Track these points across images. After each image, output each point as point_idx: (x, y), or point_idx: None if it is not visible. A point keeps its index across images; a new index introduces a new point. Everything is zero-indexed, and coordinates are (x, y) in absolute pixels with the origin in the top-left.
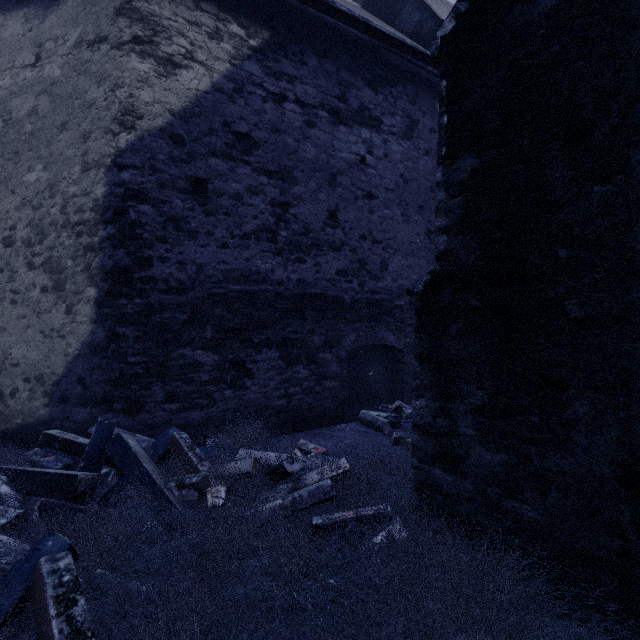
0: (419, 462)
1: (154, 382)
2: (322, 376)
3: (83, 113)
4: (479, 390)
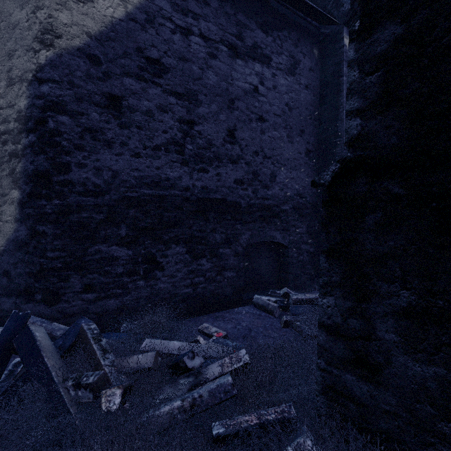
0: (327, 364)
1: (72, 275)
2: (222, 268)
3: (8, 33)
4: (404, 290)
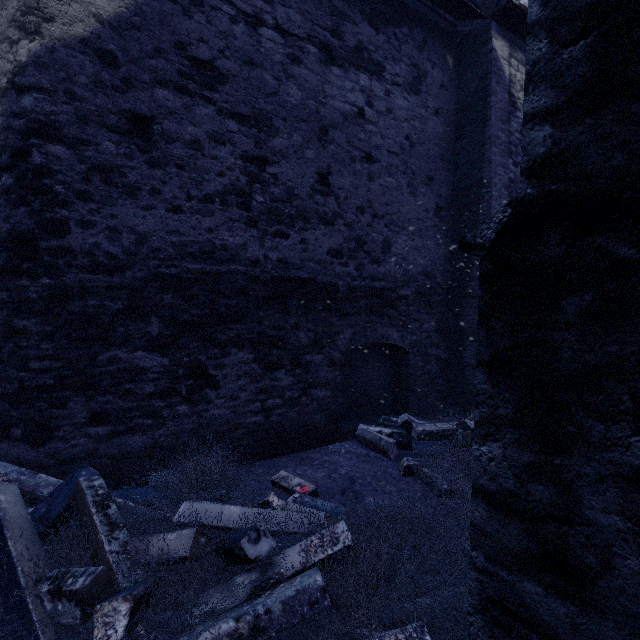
0: (488, 561)
1: (71, 397)
2: (310, 384)
3: None
4: (638, 436)
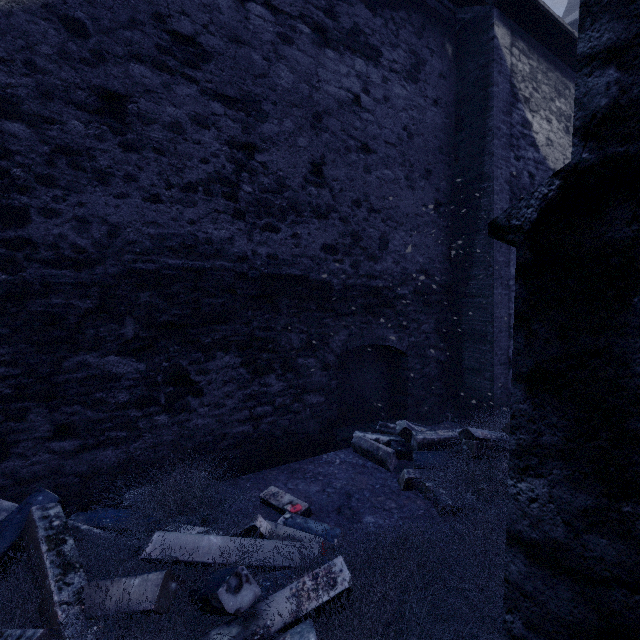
0: (528, 629)
1: (32, 408)
2: (302, 389)
3: None
4: None
